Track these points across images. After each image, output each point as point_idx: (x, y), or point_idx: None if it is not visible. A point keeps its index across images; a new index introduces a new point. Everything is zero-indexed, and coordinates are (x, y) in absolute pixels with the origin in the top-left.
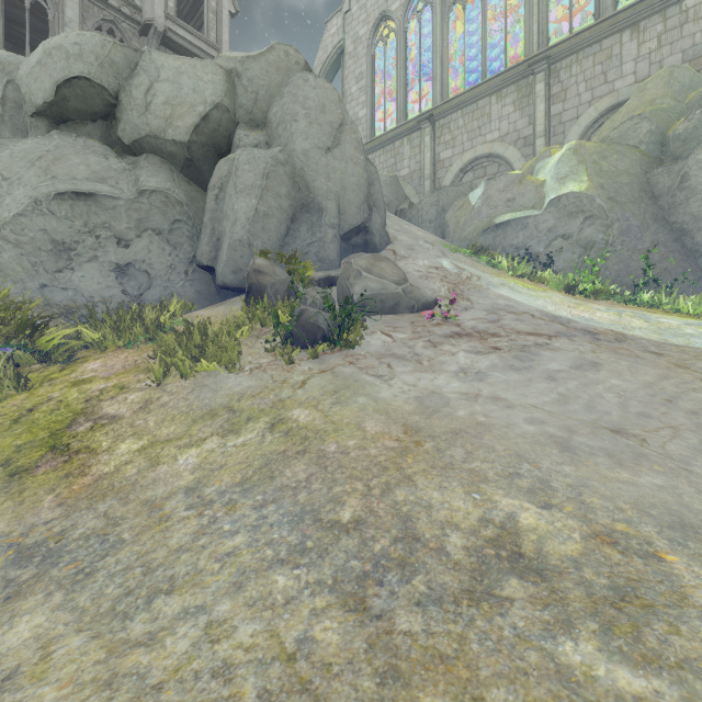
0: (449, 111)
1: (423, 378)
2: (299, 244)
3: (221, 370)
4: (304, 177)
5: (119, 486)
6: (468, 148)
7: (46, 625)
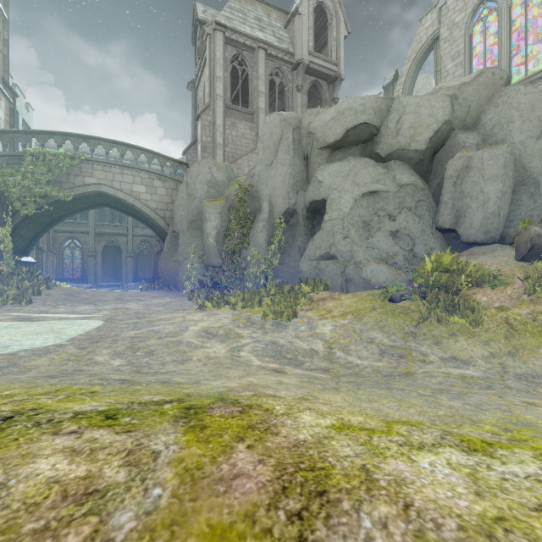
0: None
1: None
2: (524, 209)
3: None
4: (521, 160)
5: None
6: None
7: None
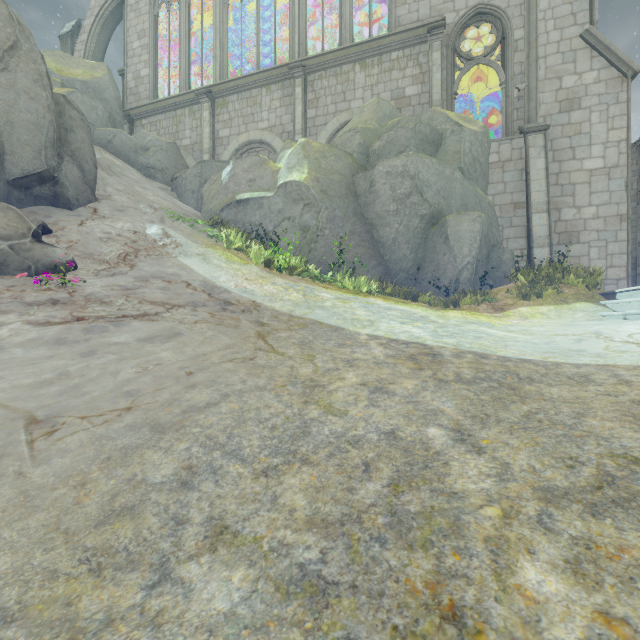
0: (226, 92)
1: None
2: None
3: None
4: None
5: None
6: (244, 131)
7: None
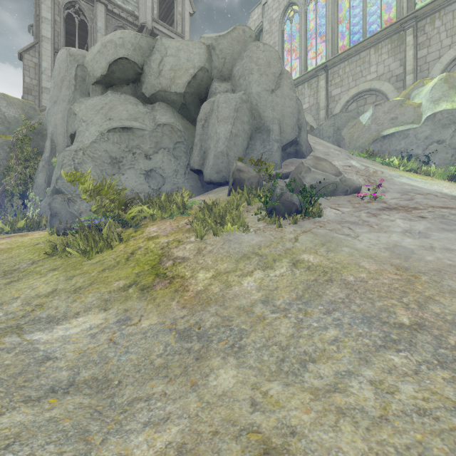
0: (338, 62)
1: (381, 236)
2: (256, 153)
3: (238, 230)
4: (257, 110)
5: (214, 298)
6: (353, 86)
7: (241, 376)
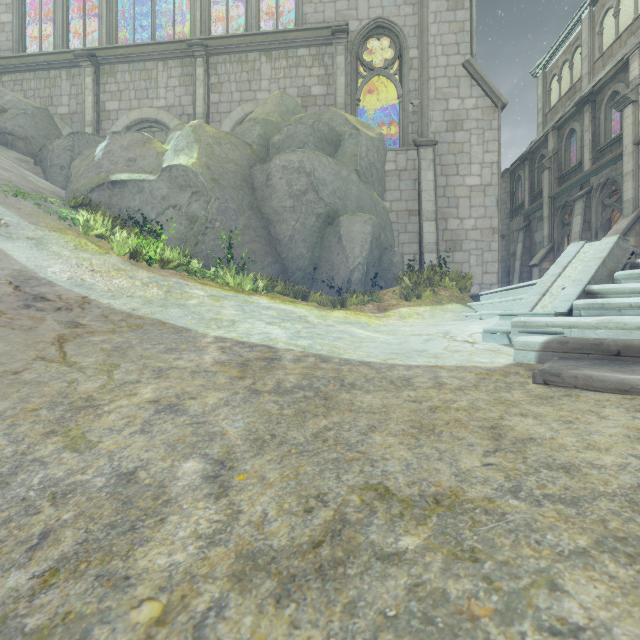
0: (115, 59)
1: None
2: None
3: None
4: None
5: None
6: (136, 107)
7: None
